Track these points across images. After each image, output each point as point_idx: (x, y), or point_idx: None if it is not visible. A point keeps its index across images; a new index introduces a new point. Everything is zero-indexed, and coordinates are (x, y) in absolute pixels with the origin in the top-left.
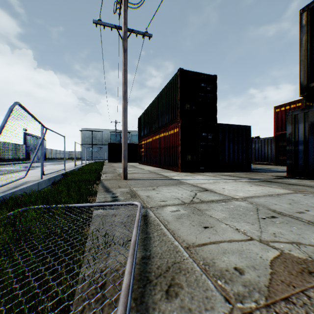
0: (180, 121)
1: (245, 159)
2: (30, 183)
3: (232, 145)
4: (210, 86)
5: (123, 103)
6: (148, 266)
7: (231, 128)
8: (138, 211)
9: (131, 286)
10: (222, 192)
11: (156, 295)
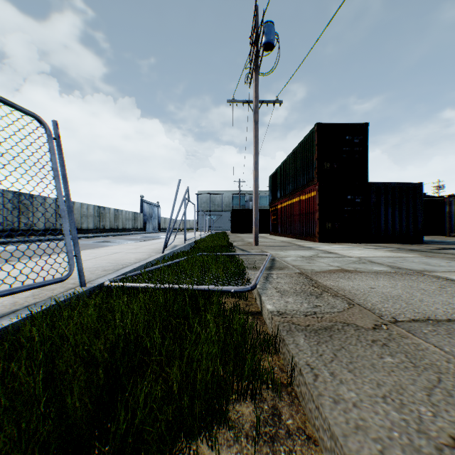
0: (318, 184)
1: (411, 227)
2: (180, 245)
3: (391, 210)
4: (358, 137)
5: (255, 173)
6: (273, 267)
7: (389, 188)
8: (268, 255)
9: (266, 265)
10: (345, 254)
11: (275, 269)
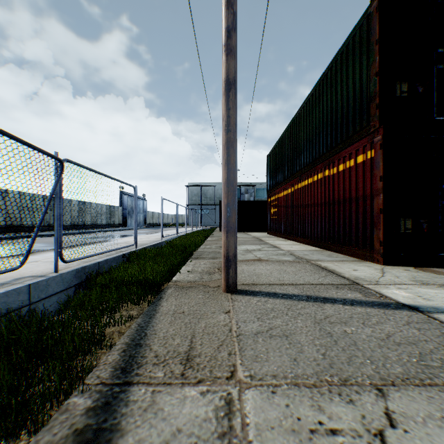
0: (381, 130)
1: None
2: (7, 287)
3: None
4: None
5: (225, 65)
6: None
7: None
8: None
9: None
10: None
11: None
